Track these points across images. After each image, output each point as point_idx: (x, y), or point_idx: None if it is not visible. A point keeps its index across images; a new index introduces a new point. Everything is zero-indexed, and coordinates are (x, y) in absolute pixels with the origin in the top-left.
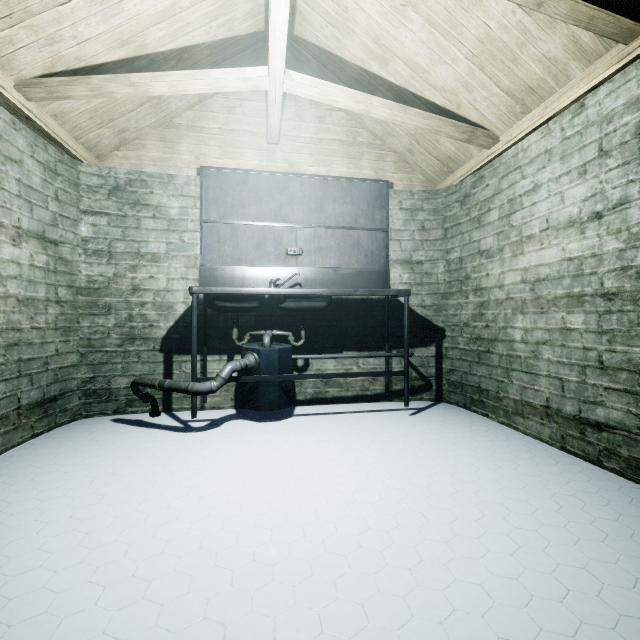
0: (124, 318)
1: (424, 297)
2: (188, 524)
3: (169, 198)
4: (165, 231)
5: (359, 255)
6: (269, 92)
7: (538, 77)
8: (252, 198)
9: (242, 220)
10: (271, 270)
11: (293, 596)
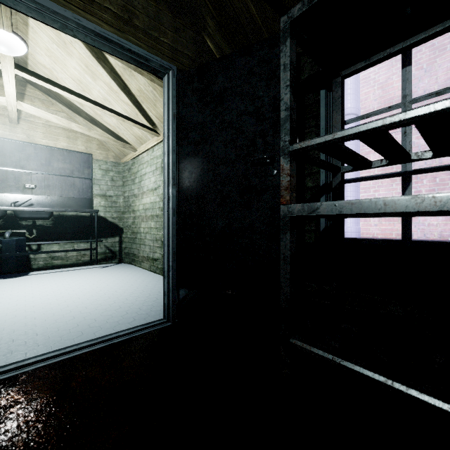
0: None
1: (113, 213)
2: None
3: None
4: None
5: (75, 190)
6: (8, 107)
7: (141, 135)
8: None
9: None
10: (13, 196)
11: (7, 309)
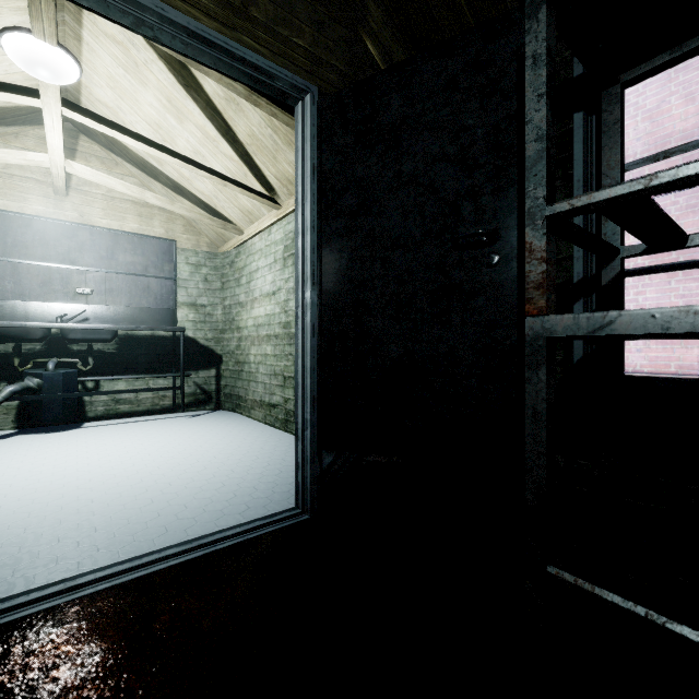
0: None
1: (207, 332)
2: None
3: None
4: None
5: (149, 297)
6: (52, 170)
7: (251, 208)
8: (37, 241)
9: (25, 259)
10: (59, 306)
11: (50, 483)
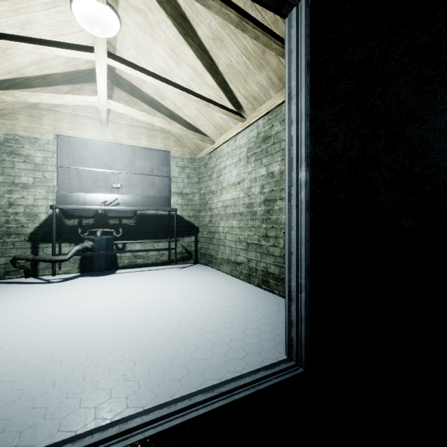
0: (3, 222)
1: (189, 211)
2: (56, 308)
3: (35, 151)
4: (32, 171)
5: (154, 189)
6: (99, 107)
7: (222, 123)
8: (91, 155)
9: (84, 167)
10: (102, 195)
11: (101, 316)
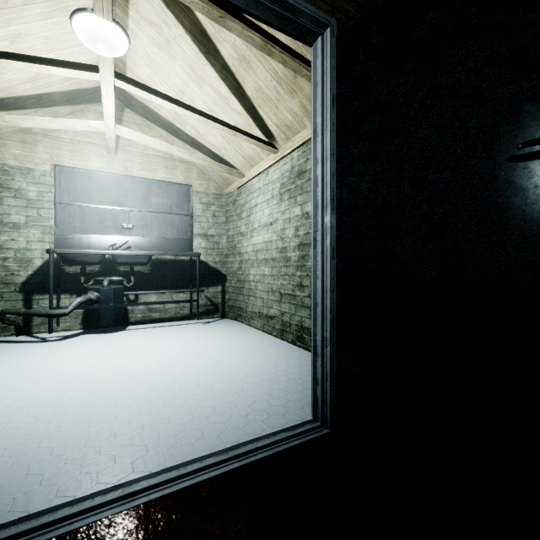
0: None
1: (215, 256)
2: (54, 370)
3: (28, 184)
4: (25, 207)
5: (173, 230)
6: (106, 133)
7: (252, 154)
8: (96, 189)
9: (88, 203)
10: (110, 237)
11: (107, 378)
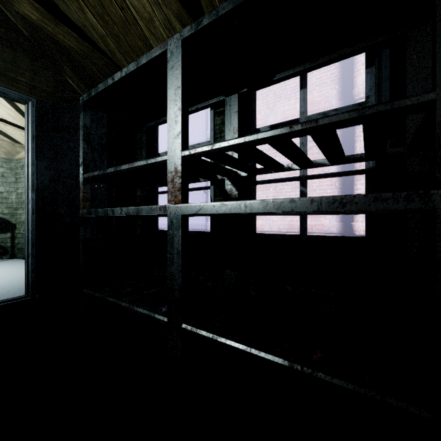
0: None
1: (4, 209)
2: None
3: None
4: None
5: None
6: None
7: None
8: None
9: None
10: None
11: None
